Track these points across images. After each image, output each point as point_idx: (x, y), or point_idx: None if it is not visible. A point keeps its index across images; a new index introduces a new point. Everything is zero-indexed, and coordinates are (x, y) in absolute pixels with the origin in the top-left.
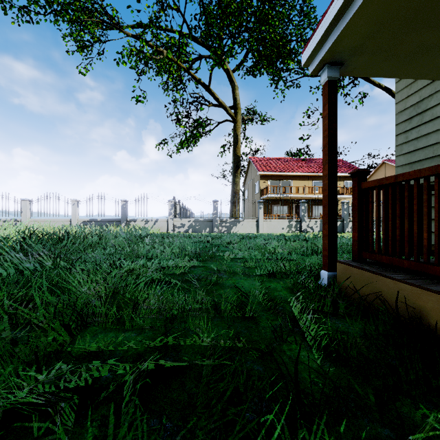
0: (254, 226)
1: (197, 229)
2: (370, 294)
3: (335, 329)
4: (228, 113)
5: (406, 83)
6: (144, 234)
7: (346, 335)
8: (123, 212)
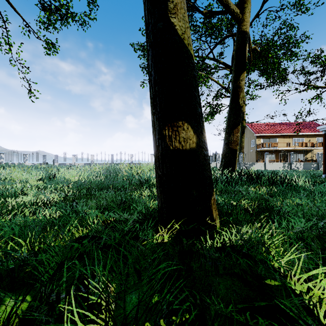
0: (262, 166)
1: None
2: None
3: None
4: None
5: None
6: None
7: None
8: None
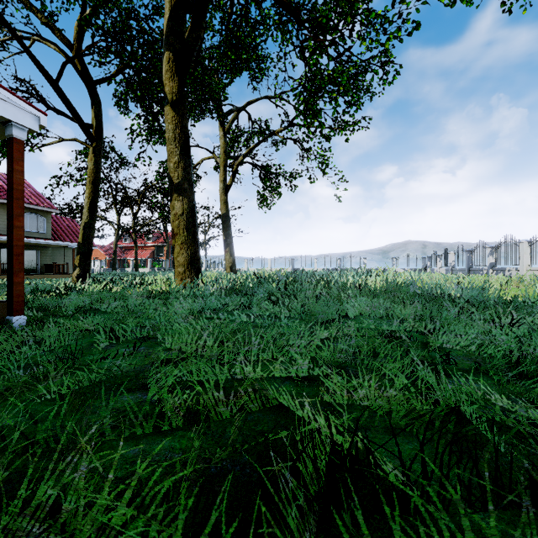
0: None
1: None
2: None
3: None
4: None
5: None
6: None
7: None
8: None
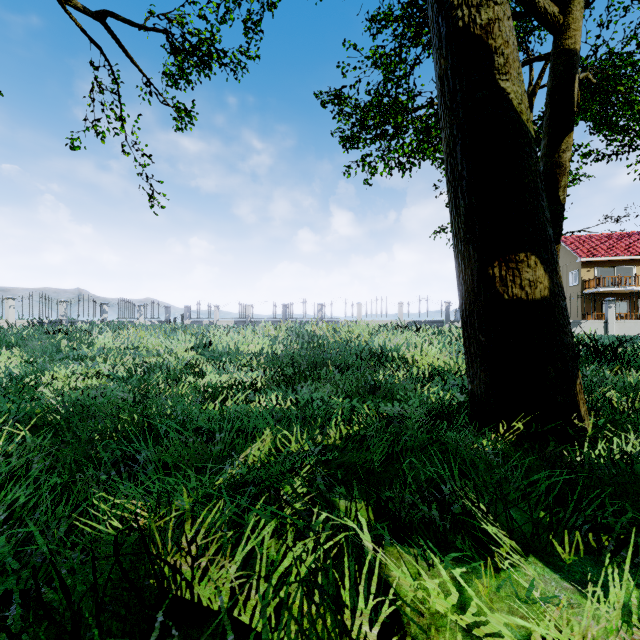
0: (600, 328)
1: None
2: None
3: None
4: None
5: None
6: None
7: None
8: (447, 313)
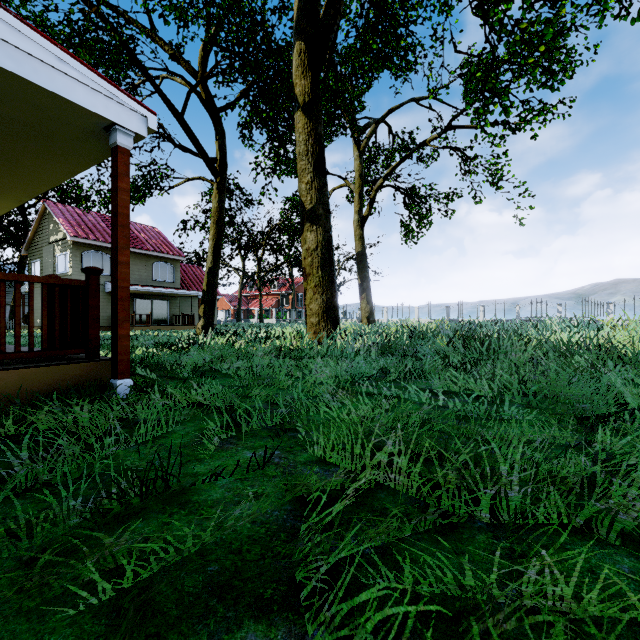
0: None
1: None
2: None
3: None
4: None
5: None
6: None
7: None
8: None
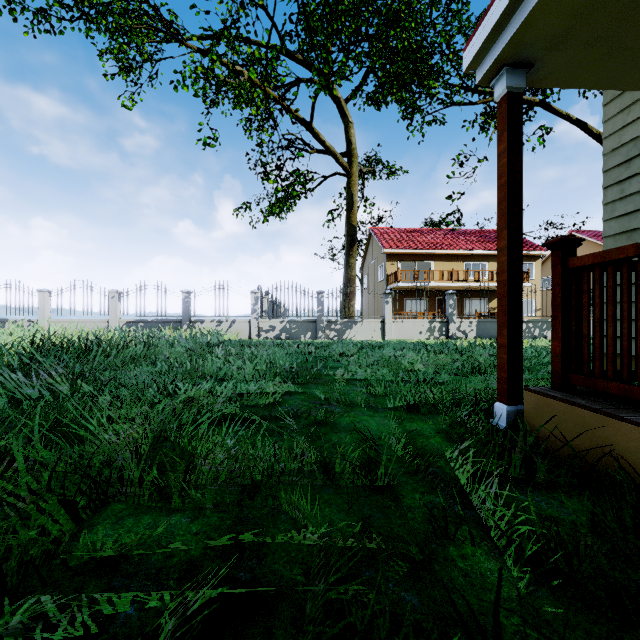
0: (377, 329)
1: (294, 333)
2: (589, 448)
3: (537, 513)
4: (339, 162)
5: (621, 106)
6: (214, 342)
7: (559, 527)
8: (185, 309)
